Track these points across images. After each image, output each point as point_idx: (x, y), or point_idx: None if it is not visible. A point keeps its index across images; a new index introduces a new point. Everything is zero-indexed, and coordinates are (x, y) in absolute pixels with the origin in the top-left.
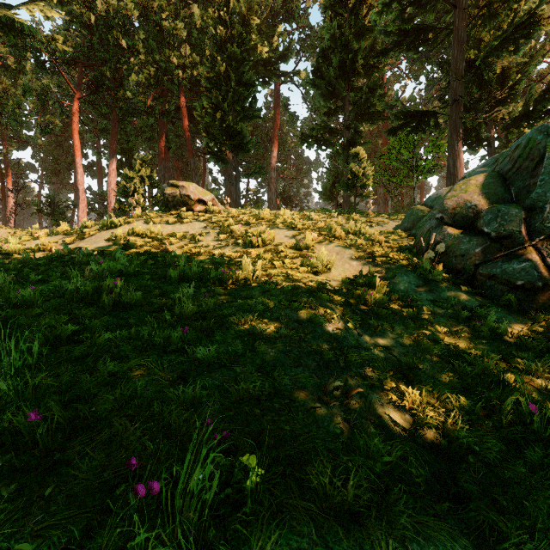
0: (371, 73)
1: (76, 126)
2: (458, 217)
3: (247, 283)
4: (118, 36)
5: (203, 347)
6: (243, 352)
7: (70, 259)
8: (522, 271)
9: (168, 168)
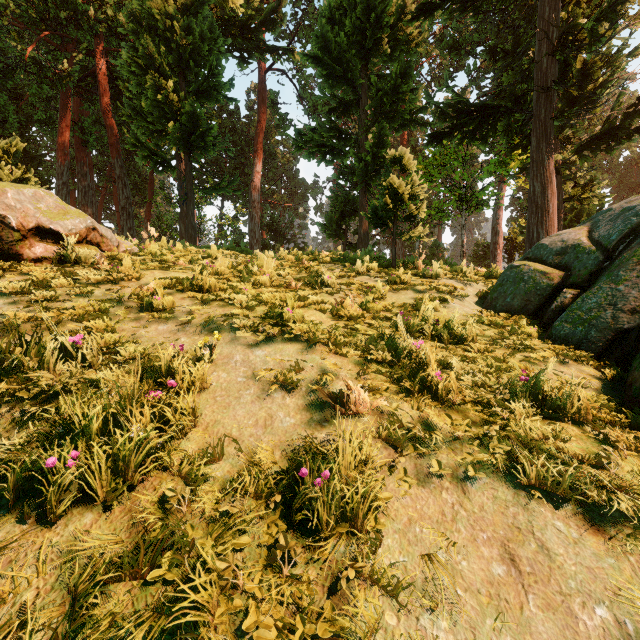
0: (398, 56)
1: None
2: None
3: None
4: None
5: None
6: None
7: None
8: None
9: (83, 173)
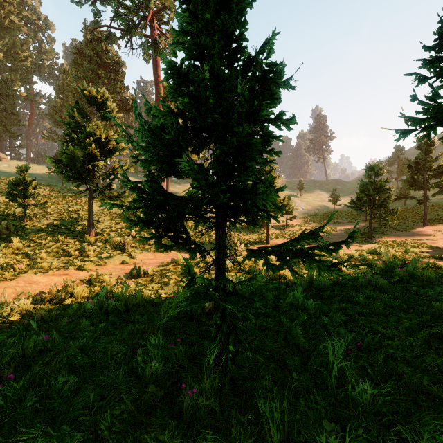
0: None
1: None
2: None
3: None
4: None
5: None
6: None
7: None
8: None
9: None
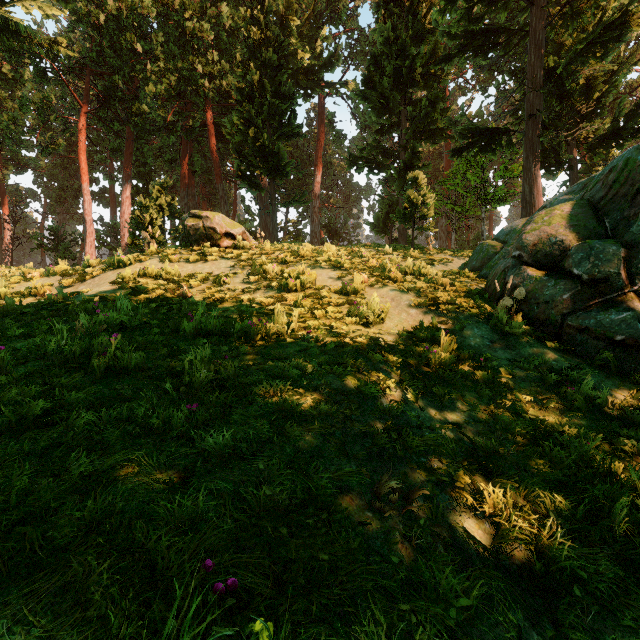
0: (432, 83)
1: (82, 146)
2: (540, 256)
3: (279, 338)
4: (132, 39)
5: (215, 432)
6: (270, 437)
7: (63, 307)
8: (622, 323)
9: (193, 195)
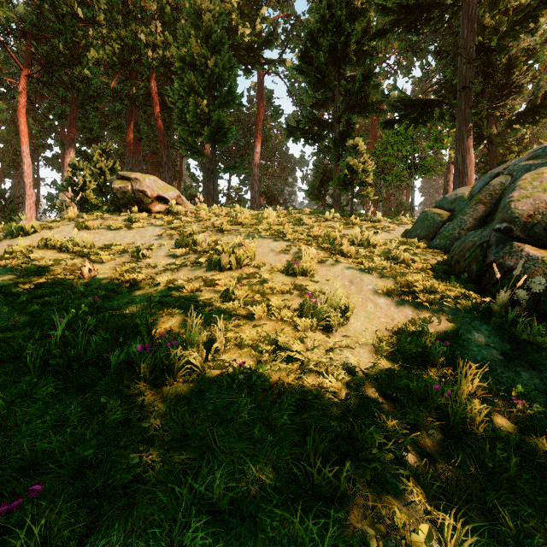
0: (363, 61)
1: (22, 108)
2: (539, 230)
3: (192, 373)
4: (72, 3)
5: None
6: None
7: None
8: None
9: (139, 161)
